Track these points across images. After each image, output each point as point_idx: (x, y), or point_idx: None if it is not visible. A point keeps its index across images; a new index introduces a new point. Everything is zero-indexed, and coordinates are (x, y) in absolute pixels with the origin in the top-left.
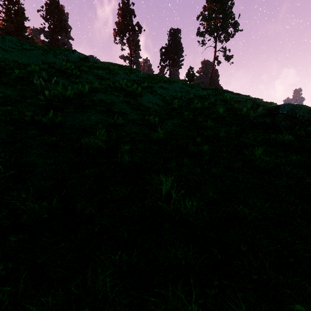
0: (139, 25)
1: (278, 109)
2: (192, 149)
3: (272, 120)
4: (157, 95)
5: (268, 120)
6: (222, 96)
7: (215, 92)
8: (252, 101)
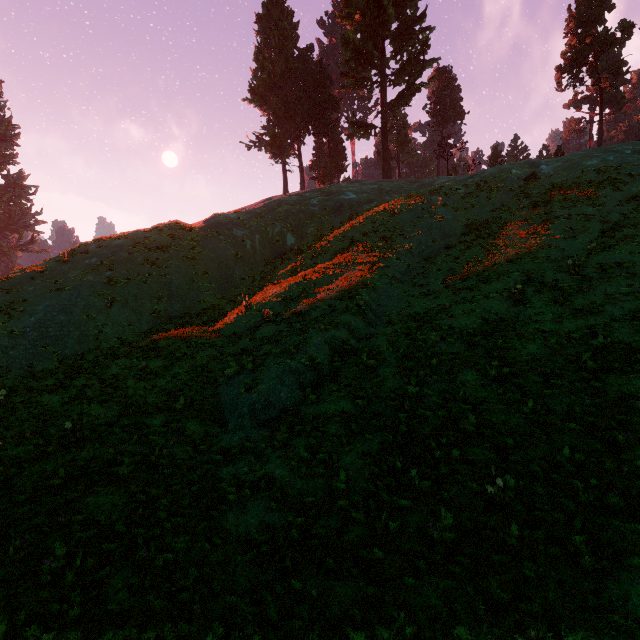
0: (625, 25)
1: None
2: None
3: None
4: None
5: None
6: None
7: None
8: None
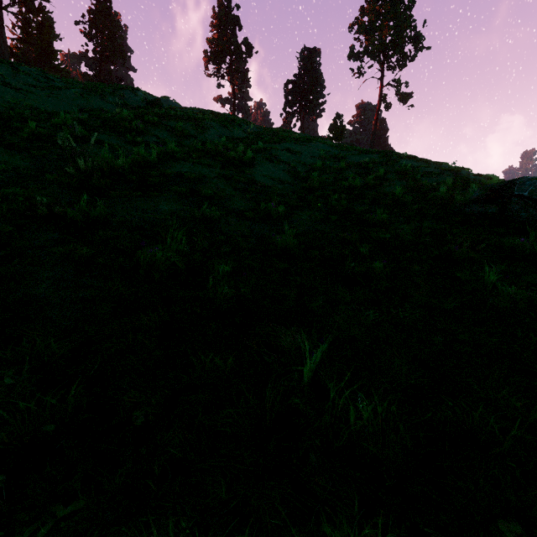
0: (247, 42)
1: (510, 188)
2: (352, 268)
3: (501, 209)
4: (281, 163)
5: (493, 209)
6: (397, 165)
7: (384, 158)
8: (454, 174)
